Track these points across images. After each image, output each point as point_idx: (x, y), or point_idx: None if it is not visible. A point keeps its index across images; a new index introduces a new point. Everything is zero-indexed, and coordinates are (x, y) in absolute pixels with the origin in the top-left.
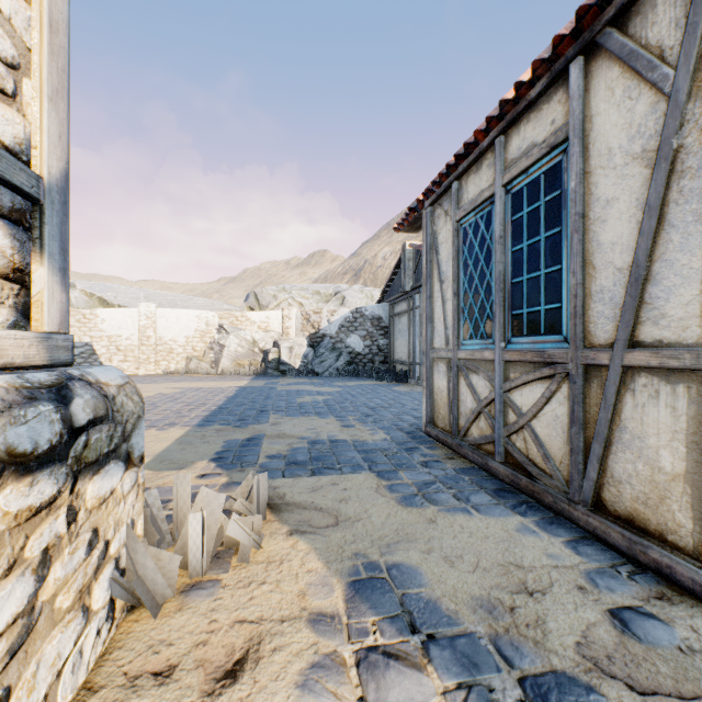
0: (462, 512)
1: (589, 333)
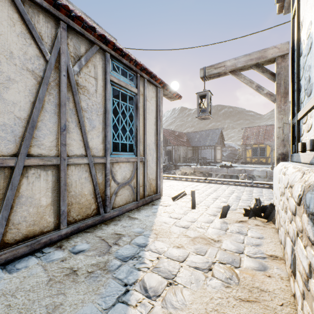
0: None
1: None
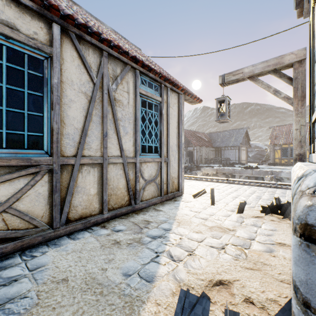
0: (45, 271)
1: (62, 151)
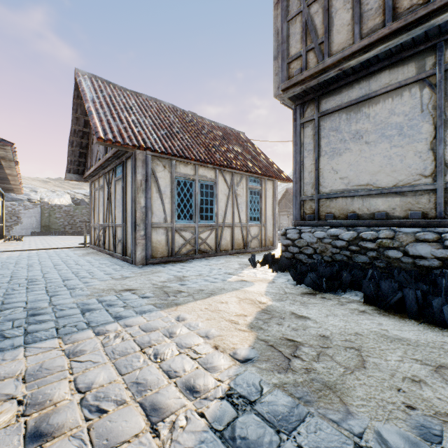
0: (223, 260)
1: (218, 221)
